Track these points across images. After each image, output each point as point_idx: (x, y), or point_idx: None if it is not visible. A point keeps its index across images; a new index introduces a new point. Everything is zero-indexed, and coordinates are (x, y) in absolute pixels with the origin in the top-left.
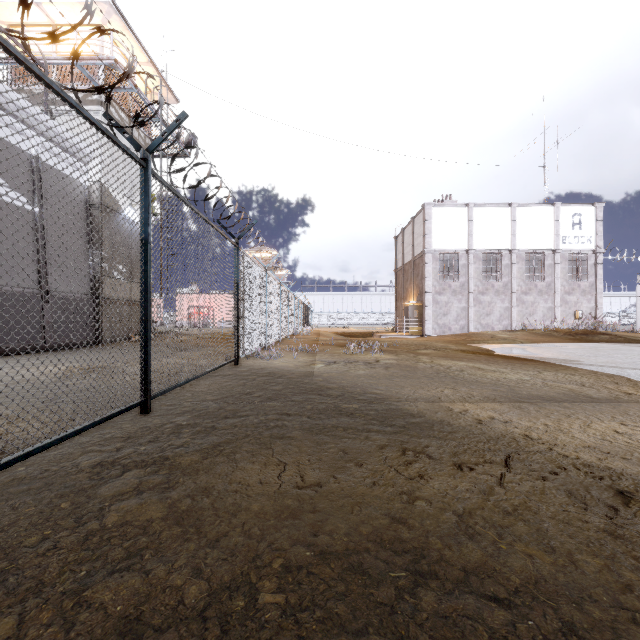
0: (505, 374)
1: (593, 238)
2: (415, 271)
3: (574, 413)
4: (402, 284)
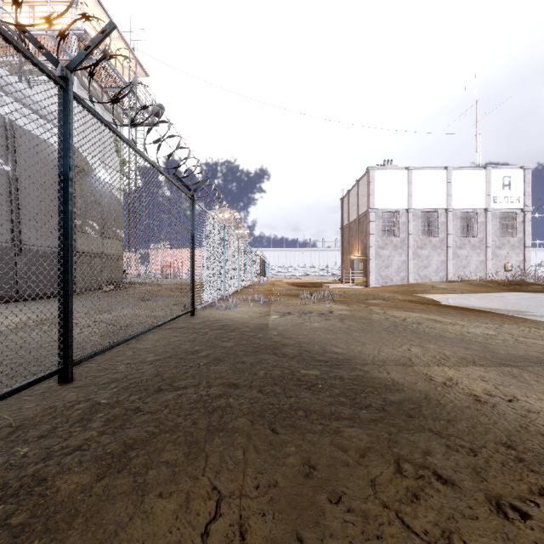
0: (466, 327)
1: (521, 198)
2: (360, 228)
3: None
4: (348, 240)
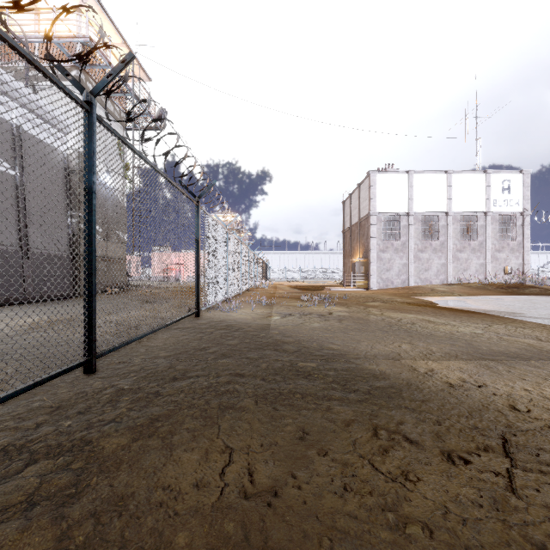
0: (456, 327)
1: (521, 202)
2: (361, 231)
3: (549, 374)
4: (349, 243)
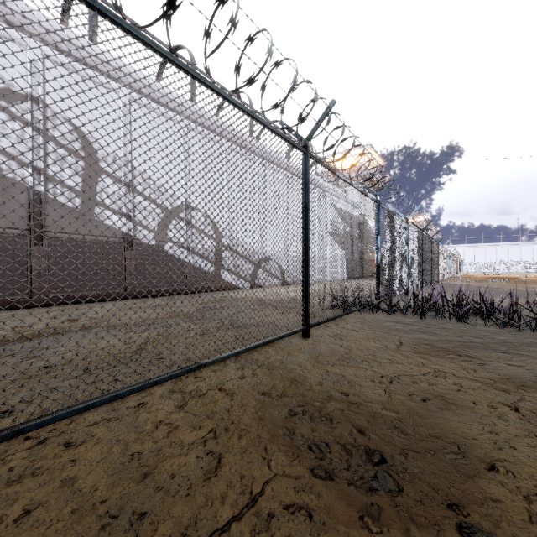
0: None
1: None
2: None
3: None
4: None
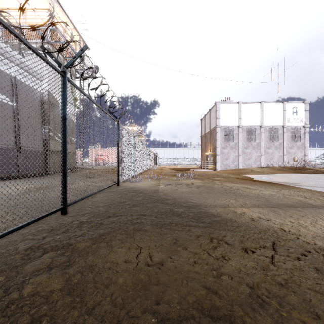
0: (262, 191)
1: (303, 119)
2: (211, 137)
3: (305, 214)
4: (204, 143)
